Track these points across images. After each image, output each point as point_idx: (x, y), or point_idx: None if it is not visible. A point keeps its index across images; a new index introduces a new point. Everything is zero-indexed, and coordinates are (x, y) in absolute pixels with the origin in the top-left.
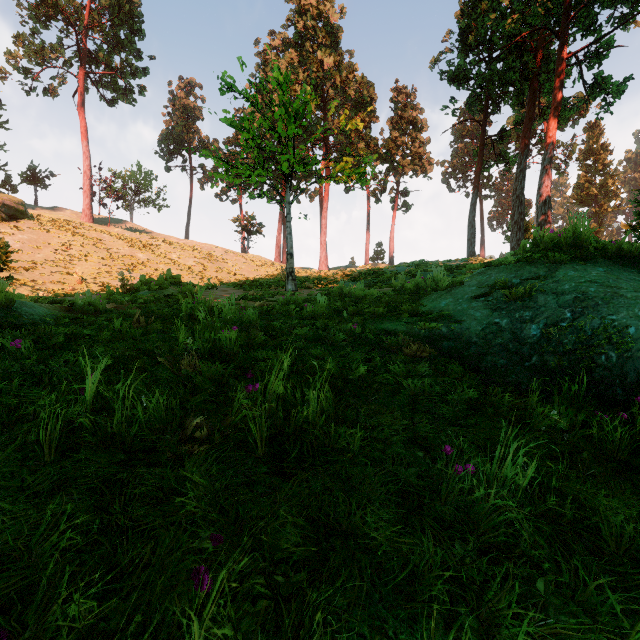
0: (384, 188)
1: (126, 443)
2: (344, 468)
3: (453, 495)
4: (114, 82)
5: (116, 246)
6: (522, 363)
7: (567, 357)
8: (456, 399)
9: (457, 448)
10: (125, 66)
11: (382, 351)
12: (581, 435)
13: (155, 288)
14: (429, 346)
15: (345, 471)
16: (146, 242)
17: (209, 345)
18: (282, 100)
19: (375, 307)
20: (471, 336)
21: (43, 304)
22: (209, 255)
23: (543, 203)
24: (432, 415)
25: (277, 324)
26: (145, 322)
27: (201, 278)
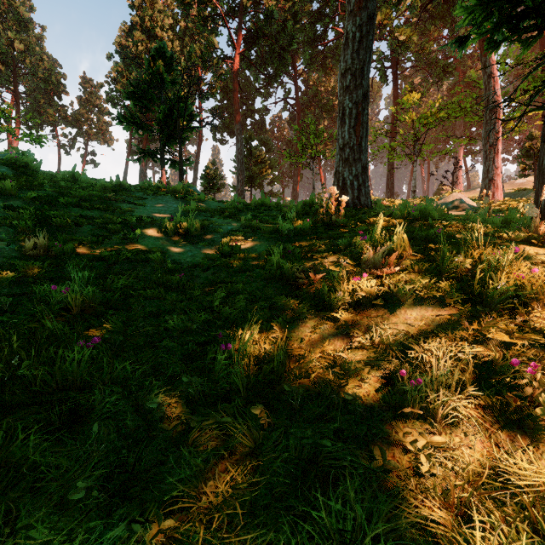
0: (73, 146)
1: None
2: None
3: None
4: None
5: None
6: None
7: None
8: None
9: None
10: None
11: None
12: None
13: None
14: None
15: None
16: None
17: None
18: None
19: None
20: None
21: None
22: None
23: (141, 177)
24: None
25: None
26: None
27: None
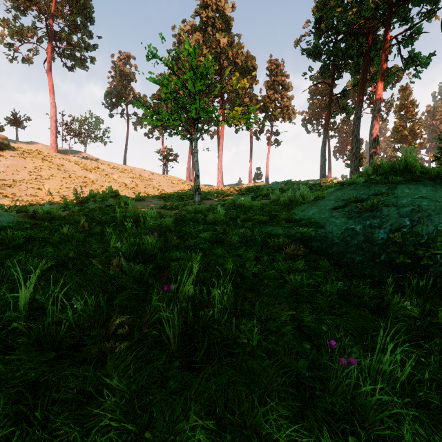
0: (262, 130)
1: (56, 341)
2: (244, 359)
3: (341, 388)
4: (73, 54)
5: (74, 169)
6: (374, 259)
7: (409, 256)
8: (328, 291)
9: (337, 339)
10: (80, 43)
11: (267, 250)
12: (430, 322)
13: (99, 200)
14: (302, 246)
15: (245, 362)
16: (95, 167)
17: (134, 248)
18: (191, 65)
19: (260, 215)
20: (333, 238)
21: (12, 213)
22: (140, 176)
23: (373, 140)
24: (311, 305)
25: (188, 229)
26: (89, 226)
27: (134, 192)
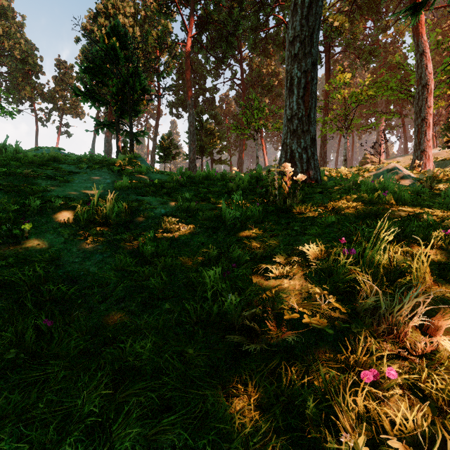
0: (48, 119)
1: None
2: None
3: None
4: None
5: None
6: None
7: None
8: None
9: None
10: None
11: None
12: None
13: None
14: None
15: None
16: None
17: None
18: None
19: None
20: None
21: None
22: None
23: (105, 146)
24: None
25: None
26: None
27: None
